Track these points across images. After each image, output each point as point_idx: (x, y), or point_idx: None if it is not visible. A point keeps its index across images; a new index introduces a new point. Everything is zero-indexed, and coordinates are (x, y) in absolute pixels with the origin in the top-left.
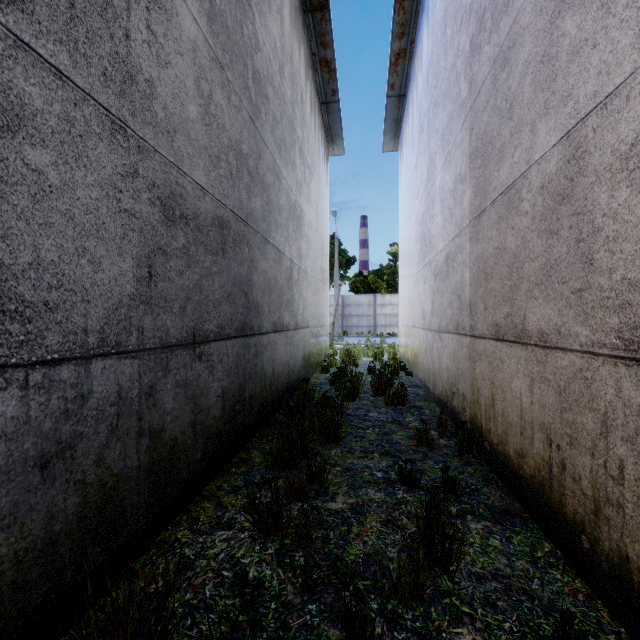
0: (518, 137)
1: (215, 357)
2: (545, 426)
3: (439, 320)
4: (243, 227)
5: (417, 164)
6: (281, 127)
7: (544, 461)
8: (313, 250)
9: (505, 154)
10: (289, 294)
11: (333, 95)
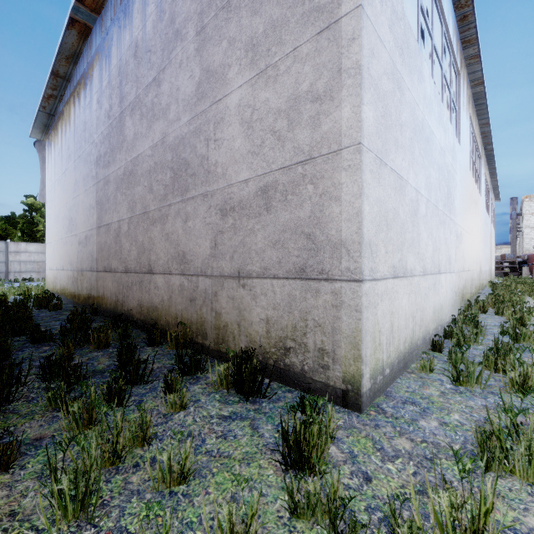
0: (110, 211)
1: None
2: (115, 293)
3: (82, 265)
4: None
5: (66, 173)
6: None
7: (115, 302)
8: None
9: (107, 213)
10: None
11: None
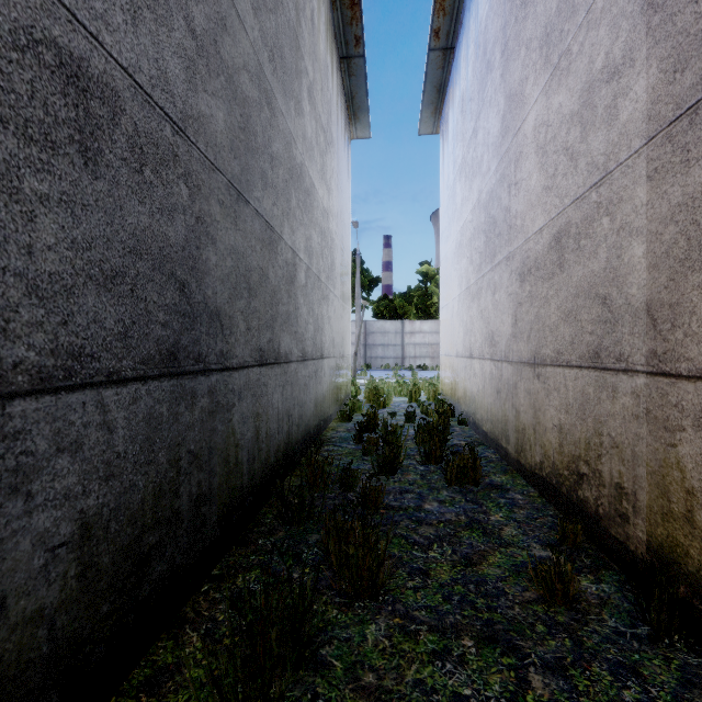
0: None
1: (41, 439)
2: None
3: (534, 345)
4: (171, 135)
5: (477, 126)
6: (275, 22)
7: None
8: (330, 251)
9: None
10: (290, 305)
11: (357, 45)
